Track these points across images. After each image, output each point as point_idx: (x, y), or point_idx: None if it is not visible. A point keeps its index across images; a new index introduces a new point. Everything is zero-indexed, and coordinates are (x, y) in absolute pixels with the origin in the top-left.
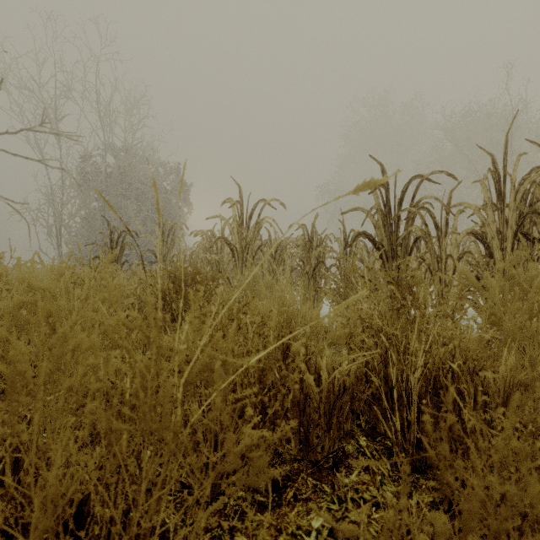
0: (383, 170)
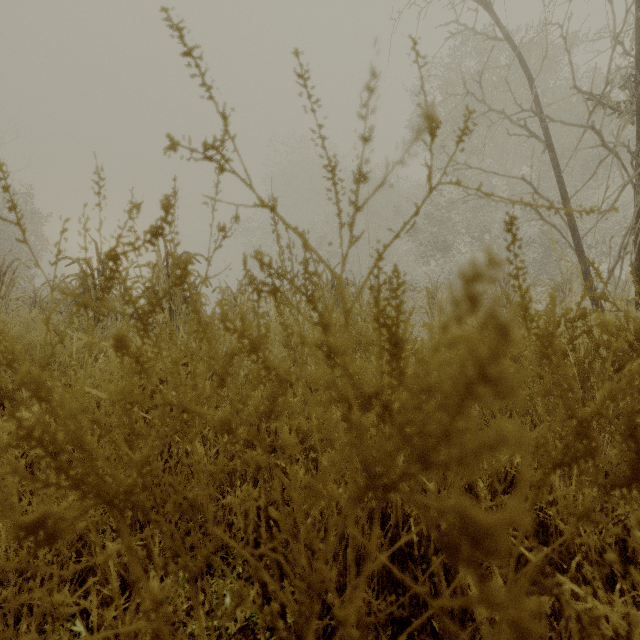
0: (97, 247)
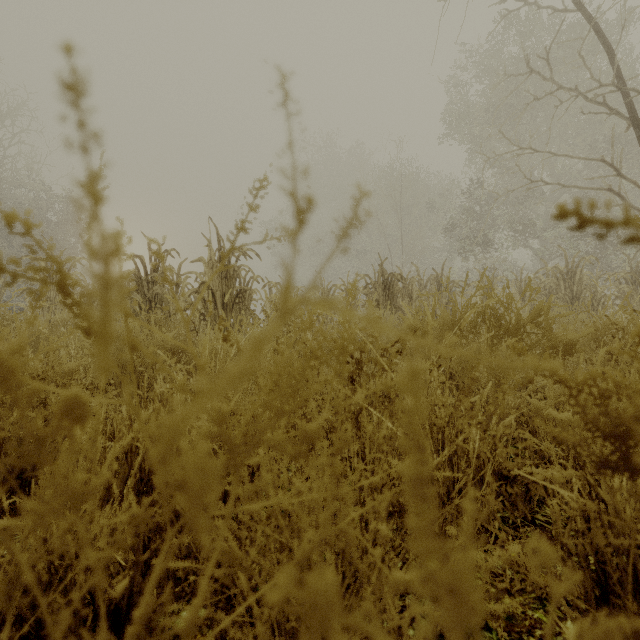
0: (149, 244)
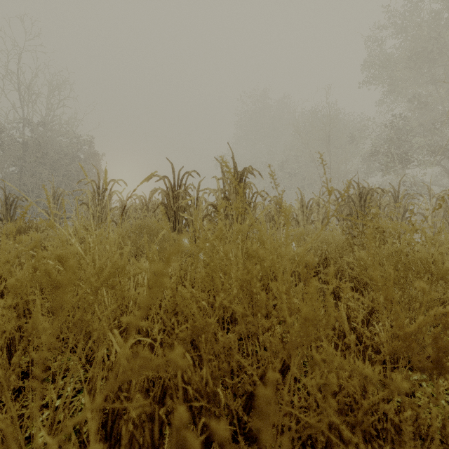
0: (173, 167)
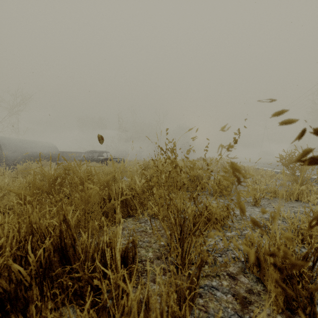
0: None
